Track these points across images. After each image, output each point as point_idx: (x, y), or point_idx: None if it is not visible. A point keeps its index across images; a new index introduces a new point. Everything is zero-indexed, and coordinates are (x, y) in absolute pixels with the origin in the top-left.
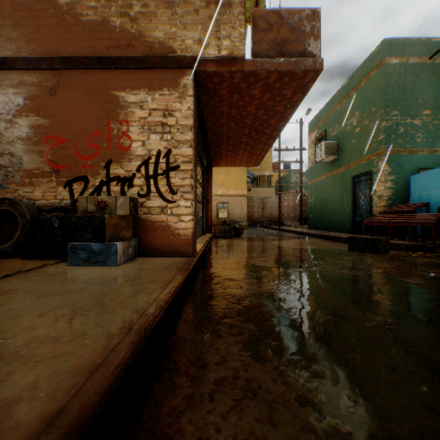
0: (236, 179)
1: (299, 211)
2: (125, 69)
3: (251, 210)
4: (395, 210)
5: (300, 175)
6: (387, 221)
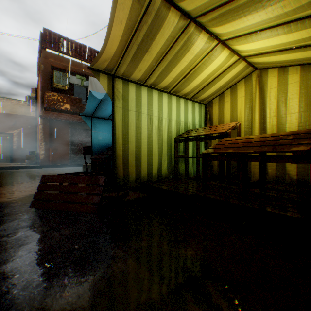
0: None
1: None
2: None
3: None
4: None
5: None
6: None
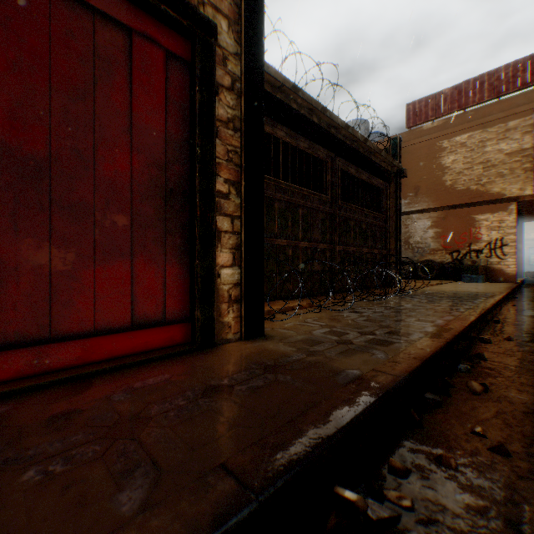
0: None
1: None
2: (477, 206)
3: None
4: None
5: None
6: None
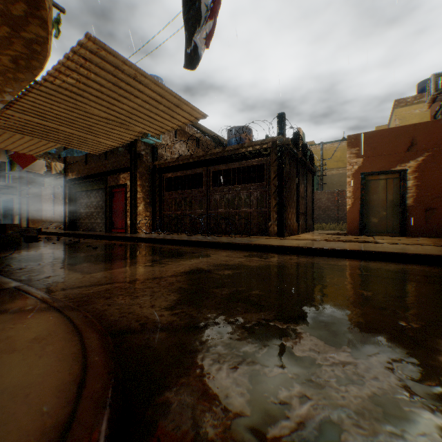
0: None
1: None
2: None
3: None
4: None
5: None
6: None
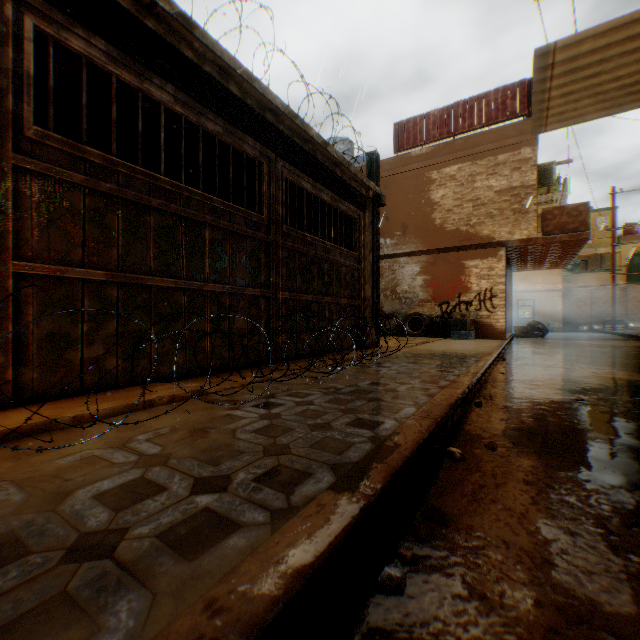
0: (543, 271)
1: None
2: (468, 250)
3: (570, 308)
4: None
5: None
6: None
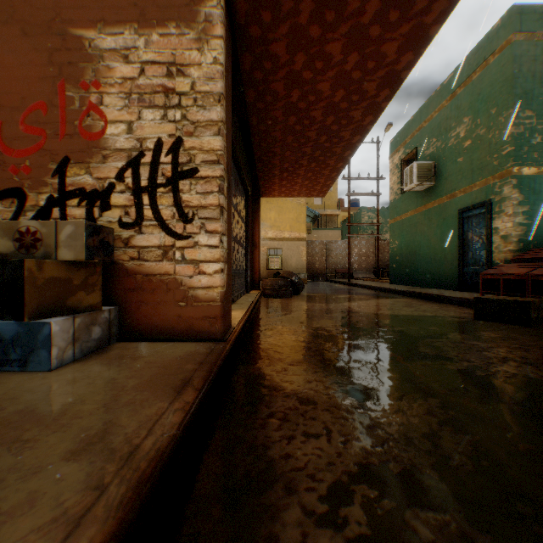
0: (291, 218)
1: (373, 260)
2: None
3: (312, 259)
4: (533, 256)
5: (377, 212)
6: (523, 272)
